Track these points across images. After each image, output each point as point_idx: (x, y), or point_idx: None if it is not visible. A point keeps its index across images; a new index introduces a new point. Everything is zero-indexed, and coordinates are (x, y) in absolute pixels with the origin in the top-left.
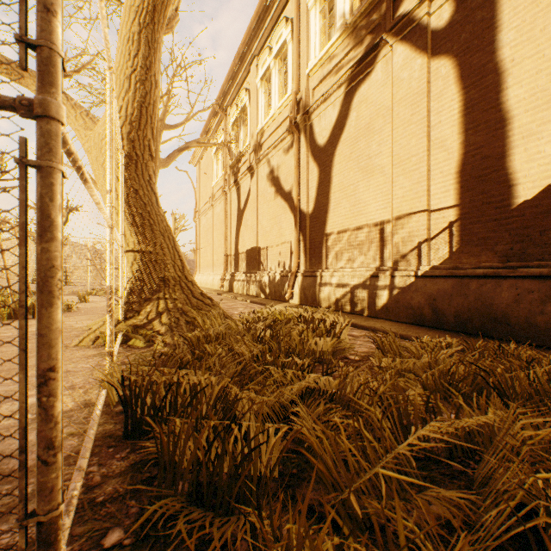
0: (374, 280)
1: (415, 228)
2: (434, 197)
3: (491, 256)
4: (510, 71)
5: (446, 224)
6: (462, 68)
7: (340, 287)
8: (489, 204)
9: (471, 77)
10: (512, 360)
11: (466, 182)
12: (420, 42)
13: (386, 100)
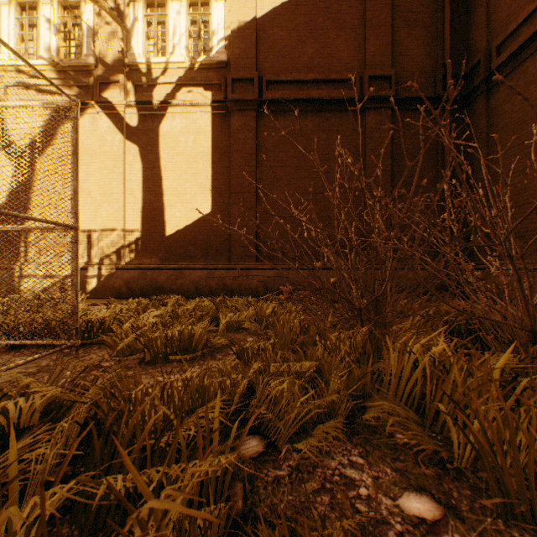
0: (85, 271)
1: (116, 239)
2: (128, 222)
3: (157, 259)
4: (165, 172)
5: (135, 239)
6: (144, 157)
7: (49, 278)
8: (156, 233)
9: (148, 164)
10: (167, 297)
11: (146, 219)
12: (120, 125)
13: (94, 145)
